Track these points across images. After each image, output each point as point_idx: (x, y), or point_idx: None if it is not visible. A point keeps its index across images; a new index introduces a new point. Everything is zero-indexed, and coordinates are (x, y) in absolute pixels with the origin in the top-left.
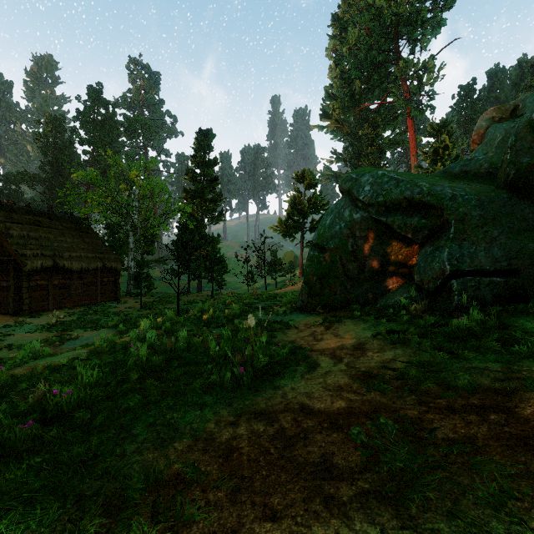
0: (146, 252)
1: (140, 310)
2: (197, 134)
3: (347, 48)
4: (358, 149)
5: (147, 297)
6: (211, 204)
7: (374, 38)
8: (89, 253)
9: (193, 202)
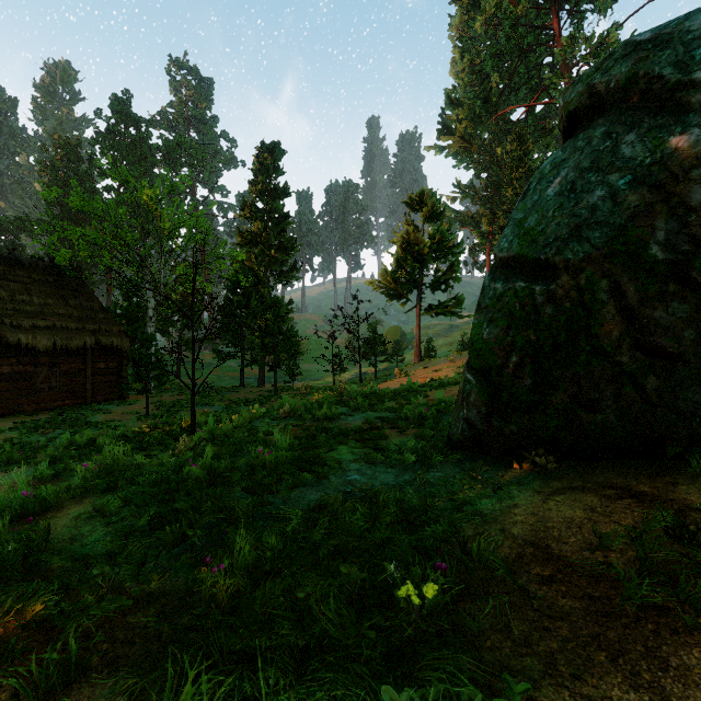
0: (186, 326)
1: (142, 419)
2: (258, 151)
3: (482, 20)
4: (495, 176)
5: (174, 393)
6: (278, 254)
7: (522, 7)
8: (73, 322)
9: (253, 252)
